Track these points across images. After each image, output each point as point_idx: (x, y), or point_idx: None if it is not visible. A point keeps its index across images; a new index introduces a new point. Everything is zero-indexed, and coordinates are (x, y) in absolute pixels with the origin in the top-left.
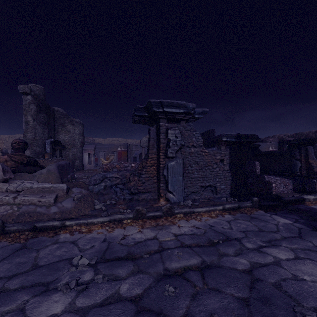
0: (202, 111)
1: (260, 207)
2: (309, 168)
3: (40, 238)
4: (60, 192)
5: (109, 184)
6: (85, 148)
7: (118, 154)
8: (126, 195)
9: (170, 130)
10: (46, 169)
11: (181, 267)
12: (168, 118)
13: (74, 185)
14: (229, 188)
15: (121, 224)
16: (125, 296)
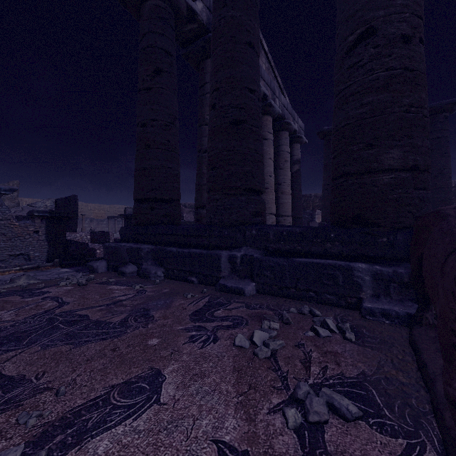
0: (10, 189)
1: (61, 265)
2: None
3: None
4: None
5: None
6: None
7: None
8: None
9: None
10: None
11: None
12: None
13: None
14: (45, 255)
15: None
16: None
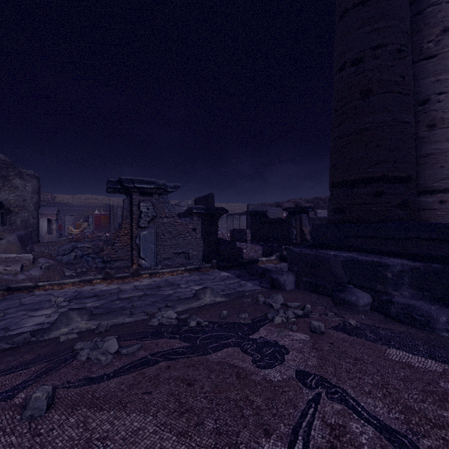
0: (174, 186)
1: (218, 267)
2: (302, 235)
3: (17, 295)
4: (26, 262)
5: (80, 254)
6: (43, 212)
7: (95, 219)
8: (98, 263)
9: (142, 203)
10: (6, 240)
11: (129, 296)
12: (140, 192)
13: (38, 257)
14: (201, 254)
15: (91, 283)
16: (89, 307)
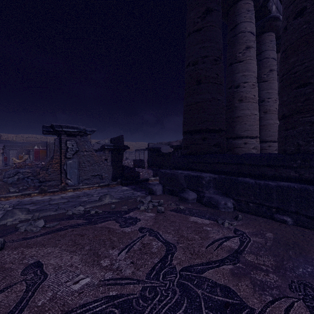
0: (92, 130)
1: (121, 184)
2: None
3: None
4: None
5: (22, 177)
6: None
7: (34, 153)
8: (36, 183)
9: (68, 141)
10: None
11: (57, 203)
12: (67, 134)
13: None
14: (111, 176)
15: (30, 196)
16: None
